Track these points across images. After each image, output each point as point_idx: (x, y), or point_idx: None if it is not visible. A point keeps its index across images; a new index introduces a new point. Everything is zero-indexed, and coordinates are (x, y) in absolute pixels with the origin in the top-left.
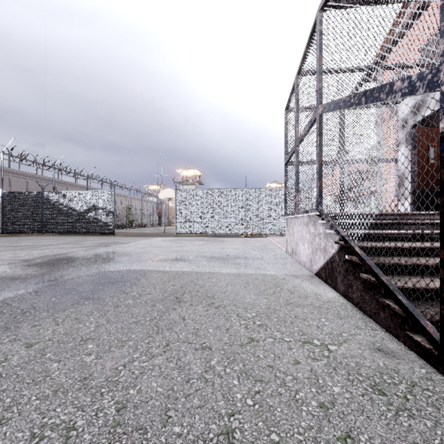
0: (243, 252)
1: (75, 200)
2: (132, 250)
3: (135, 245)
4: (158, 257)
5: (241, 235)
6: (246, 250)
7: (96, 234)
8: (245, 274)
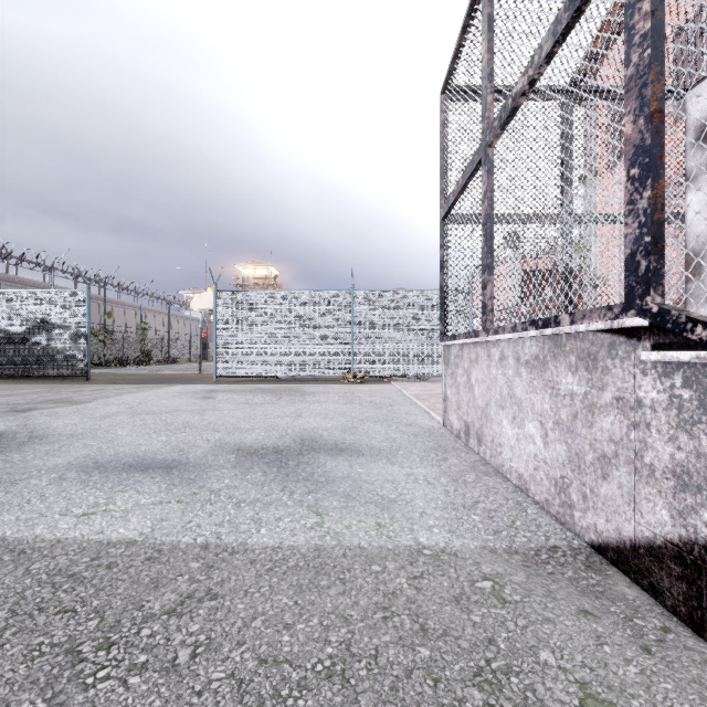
0: (343, 429)
1: (4, 310)
2: (67, 424)
3: (97, 407)
4: (105, 452)
5: (344, 379)
6: (351, 421)
7: (50, 379)
8: (343, 556)
